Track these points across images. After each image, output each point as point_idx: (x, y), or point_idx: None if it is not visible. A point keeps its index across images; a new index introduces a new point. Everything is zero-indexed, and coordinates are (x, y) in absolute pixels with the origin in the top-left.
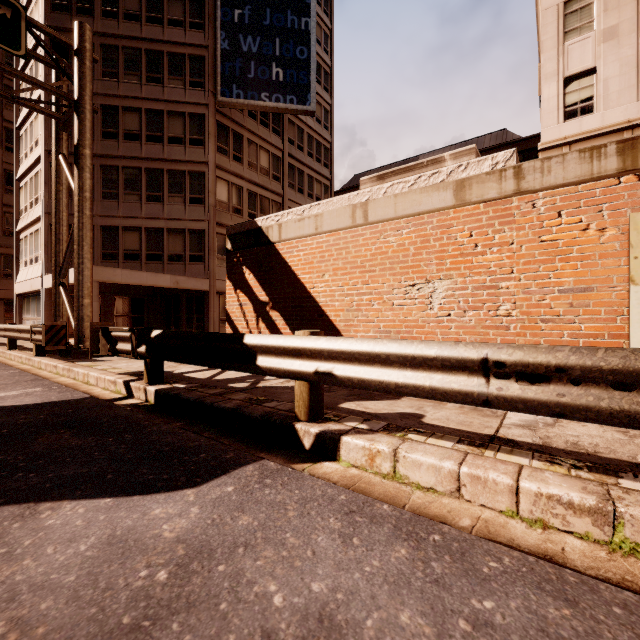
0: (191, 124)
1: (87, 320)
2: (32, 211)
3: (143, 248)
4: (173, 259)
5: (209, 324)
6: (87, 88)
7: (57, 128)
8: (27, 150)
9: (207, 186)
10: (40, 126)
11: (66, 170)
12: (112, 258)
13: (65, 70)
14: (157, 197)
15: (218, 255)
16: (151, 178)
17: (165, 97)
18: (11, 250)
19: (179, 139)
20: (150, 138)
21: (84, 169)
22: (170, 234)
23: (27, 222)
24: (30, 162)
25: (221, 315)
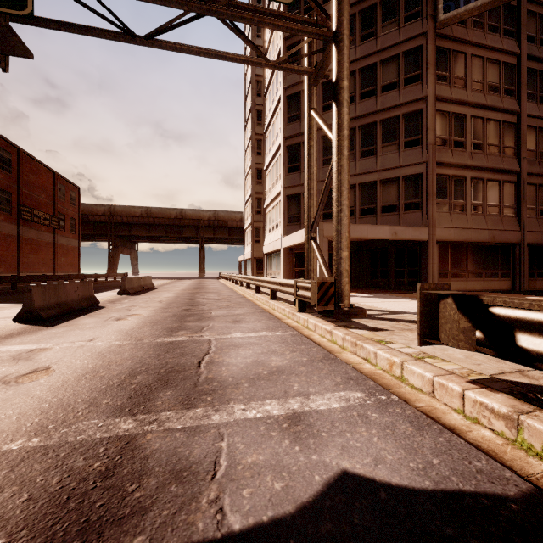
0: (406, 63)
1: (345, 275)
2: (274, 190)
3: (357, 204)
4: (386, 210)
5: (427, 278)
6: (345, 11)
7: (309, 85)
8: (270, 146)
9: (424, 124)
10: (279, 122)
11: (319, 120)
12: (330, 217)
13: (316, 21)
14: (370, 151)
15: (436, 199)
16: (364, 134)
17: (378, 48)
18: (259, 223)
19: (392, 84)
20: (363, 95)
21: (342, 104)
22: (383, 185)
23: (271, 199)
24: (272, 153)
25: (439, 267)
